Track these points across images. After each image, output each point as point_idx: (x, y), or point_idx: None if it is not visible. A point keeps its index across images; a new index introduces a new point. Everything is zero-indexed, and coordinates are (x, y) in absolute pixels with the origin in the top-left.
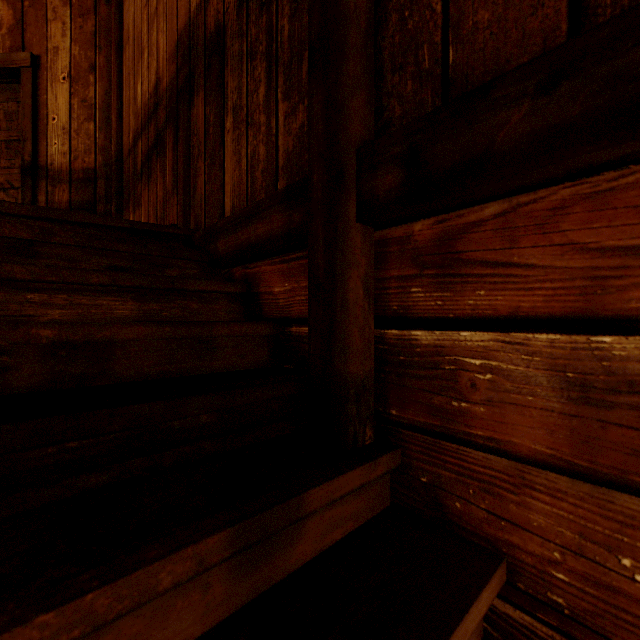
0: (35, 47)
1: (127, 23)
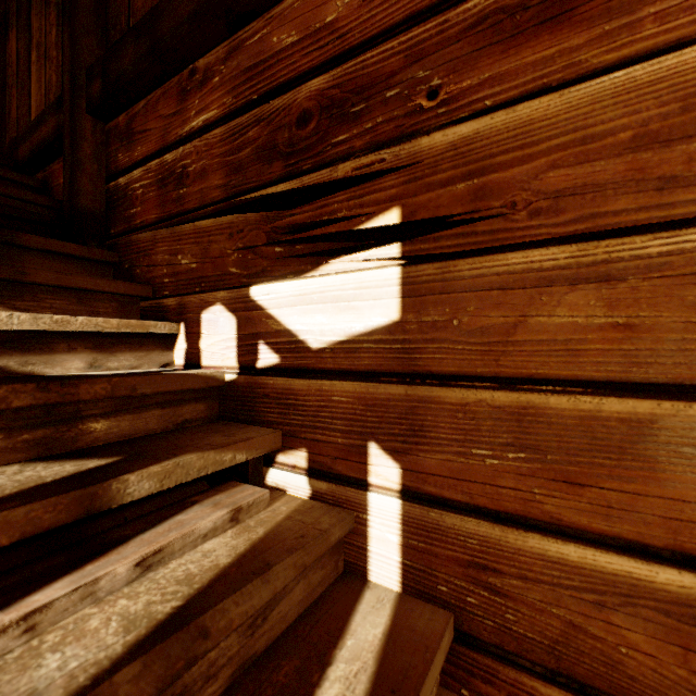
0: None
1: None
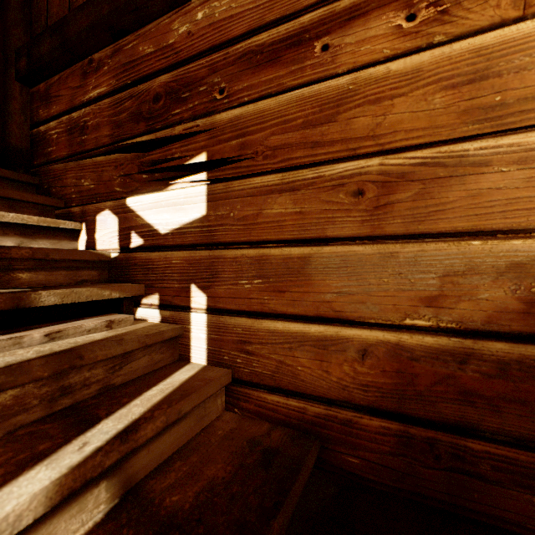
0: None
1: None
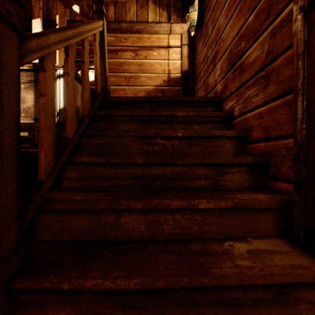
0: None
1: None
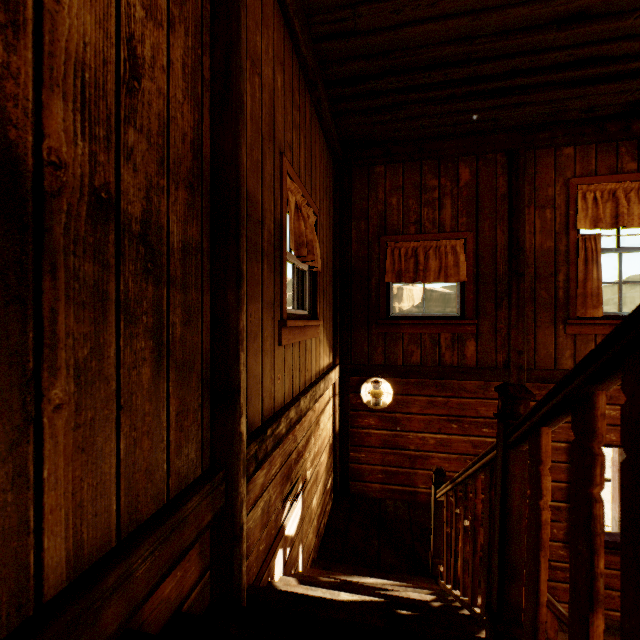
0: None
1: None
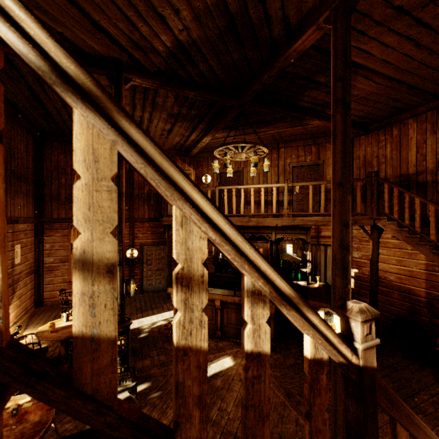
0: (322, 158)
1: (357, 154)
